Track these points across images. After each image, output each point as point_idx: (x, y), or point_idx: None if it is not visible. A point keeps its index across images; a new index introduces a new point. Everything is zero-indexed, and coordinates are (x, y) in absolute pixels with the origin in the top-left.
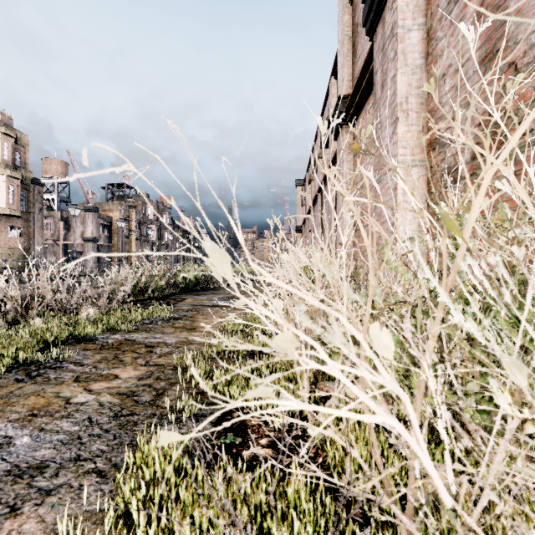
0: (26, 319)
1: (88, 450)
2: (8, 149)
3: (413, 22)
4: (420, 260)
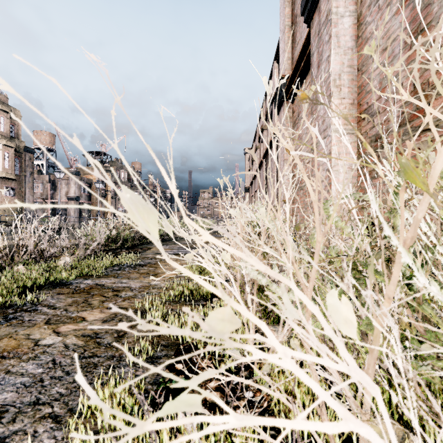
0: (12, 266)
1: (47, 393)
2: (4, 122)
3: (345, 10)
4: (379, 215)
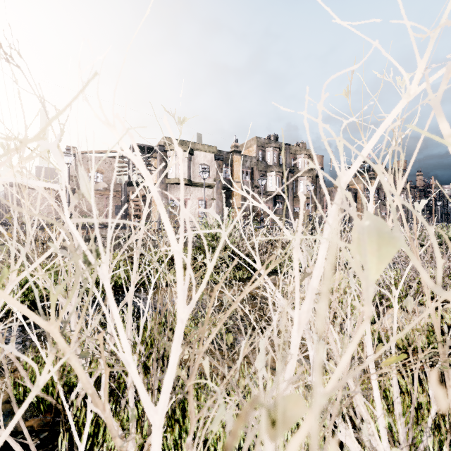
0: None
1: None
2: (306, 162)
3: None
4: None
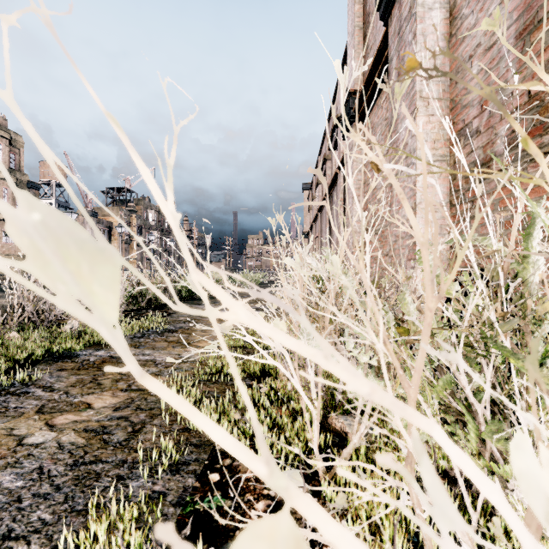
0: (4, 332)
1: (25, 520)
2: (2, 150)
3: (434, 0)
4: None
